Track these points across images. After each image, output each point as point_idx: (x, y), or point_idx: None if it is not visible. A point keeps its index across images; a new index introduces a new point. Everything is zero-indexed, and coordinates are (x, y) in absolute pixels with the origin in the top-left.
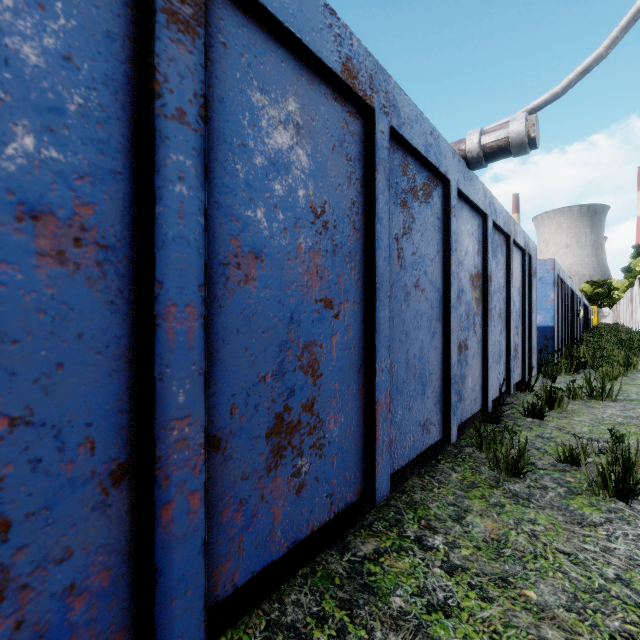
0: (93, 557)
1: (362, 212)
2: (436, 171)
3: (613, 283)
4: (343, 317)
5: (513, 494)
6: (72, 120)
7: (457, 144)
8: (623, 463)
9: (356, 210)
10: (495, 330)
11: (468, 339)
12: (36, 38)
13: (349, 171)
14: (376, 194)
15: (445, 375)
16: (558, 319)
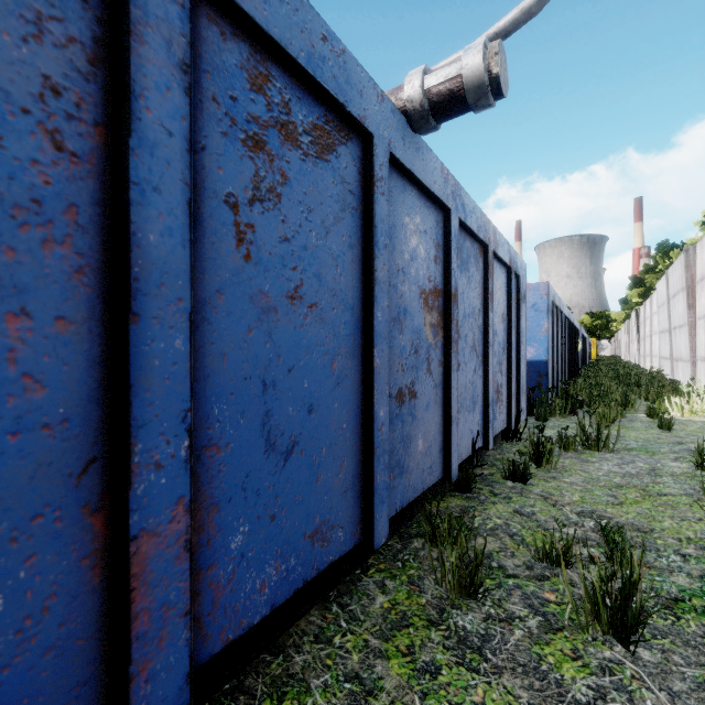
0: None
1: (98, 121)
2: (342, 111)
3: (611, 315)
4: (2, 353)
5: (459, 639)
6: None
7: (394, 91)
8: (622, 584)
9: (70, 109)
10: (466, 368)
11: (417, 382)
12: None
13: (35, 8)
14: (133, 84)
15: (366, 442)
16: (553, 352)
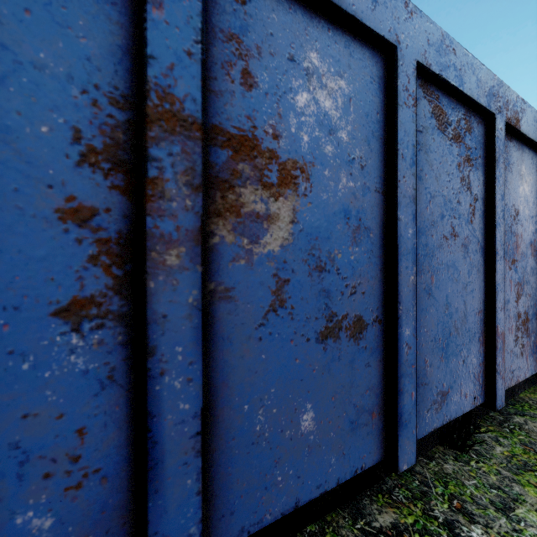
0: (535, 335)
1: None
2: None
3: None
4: None
5: None
6: (533, 218)
7: None
8: None
9: None
10: None
11: None
12: (531, 200)
13: None
14: None
15: None
16: None
